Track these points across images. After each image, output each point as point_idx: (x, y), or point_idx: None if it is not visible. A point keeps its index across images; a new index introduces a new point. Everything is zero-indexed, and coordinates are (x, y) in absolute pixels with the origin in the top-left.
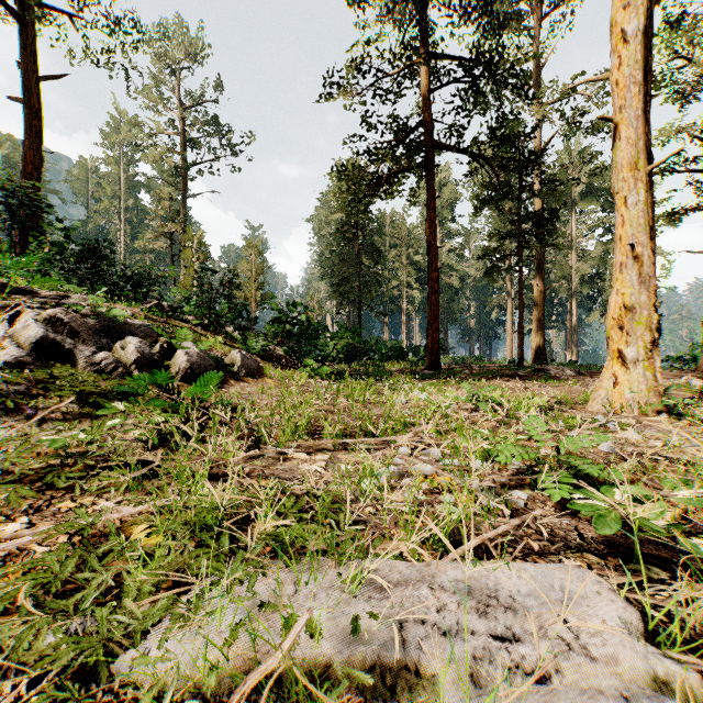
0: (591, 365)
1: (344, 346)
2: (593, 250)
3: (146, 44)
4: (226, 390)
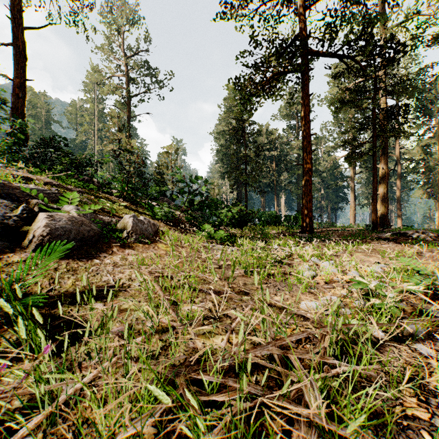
0: (429, 229)
1: (237, 213)
2: (416, 145)
3: (105, 17)
4: (98, 261)
